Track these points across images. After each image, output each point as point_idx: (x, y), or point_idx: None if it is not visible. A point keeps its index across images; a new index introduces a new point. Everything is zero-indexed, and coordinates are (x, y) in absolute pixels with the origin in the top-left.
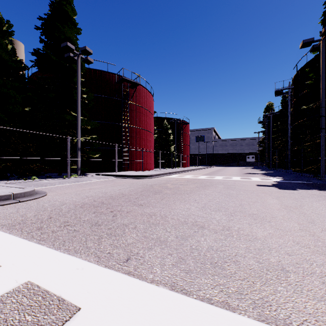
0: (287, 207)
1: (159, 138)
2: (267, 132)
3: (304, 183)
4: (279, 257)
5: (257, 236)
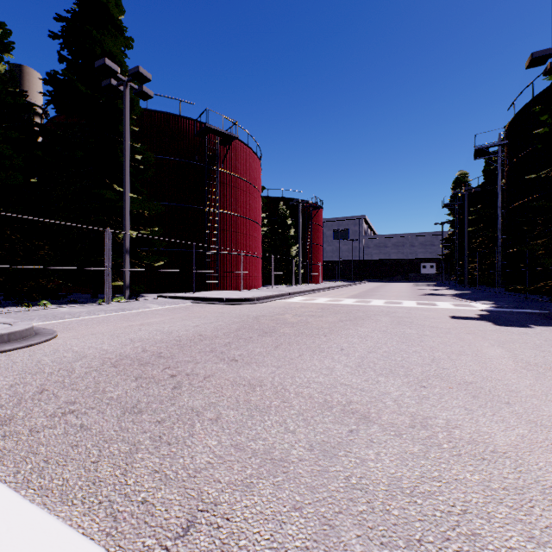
0: (530, 366)
1: (270, 233)
2: (458, 223)
3: (538, 313)
4: None
5: (498, 446)
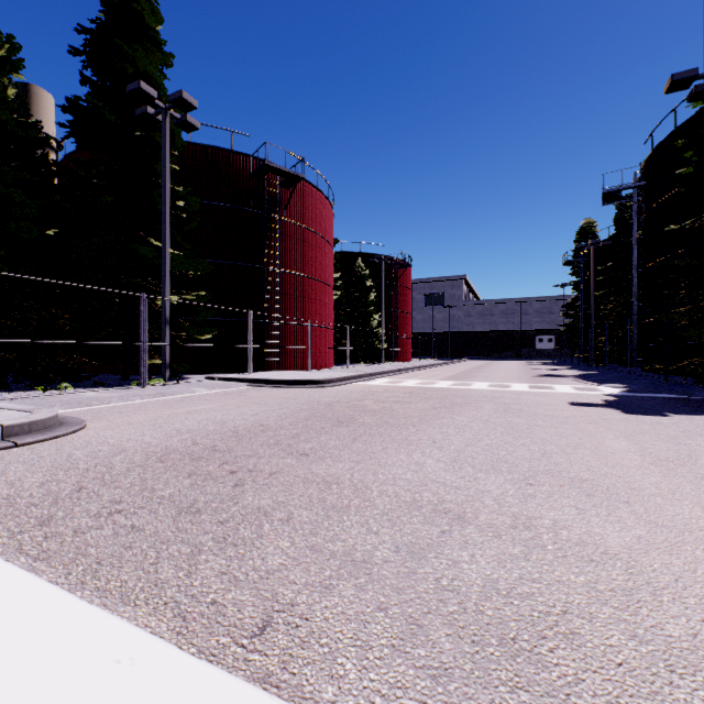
0: (659, 461)
1: (345, 298)
2: (583, 285)
3: (679, 399)
4: (689, 620)
5: (610, 547)
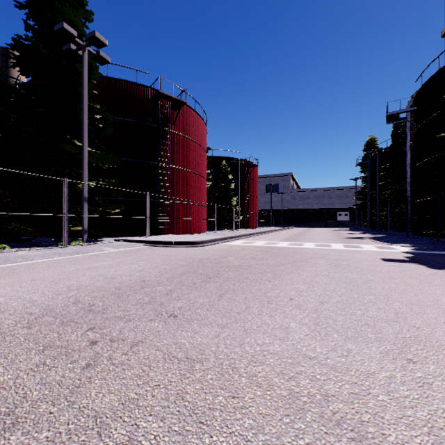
0: None
1: (214, 186)
2: (369, 179)
3: None
4: None
5: None
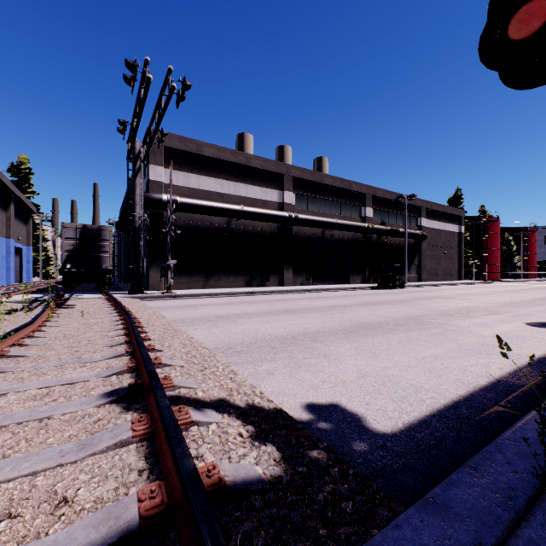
0: None
1: None
2: None
3: None
4: None
5: None
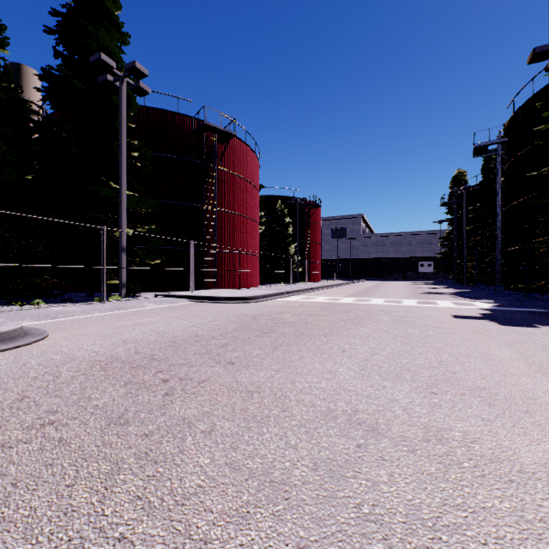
0: (544, 369)
1: (269, 231)
2: (456, 221)
3: (541, 312)
4: None
5: (525, 465)
